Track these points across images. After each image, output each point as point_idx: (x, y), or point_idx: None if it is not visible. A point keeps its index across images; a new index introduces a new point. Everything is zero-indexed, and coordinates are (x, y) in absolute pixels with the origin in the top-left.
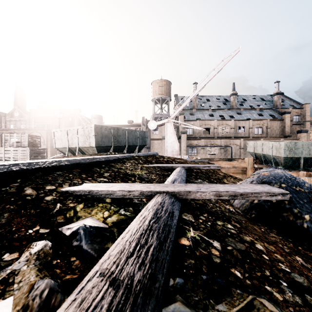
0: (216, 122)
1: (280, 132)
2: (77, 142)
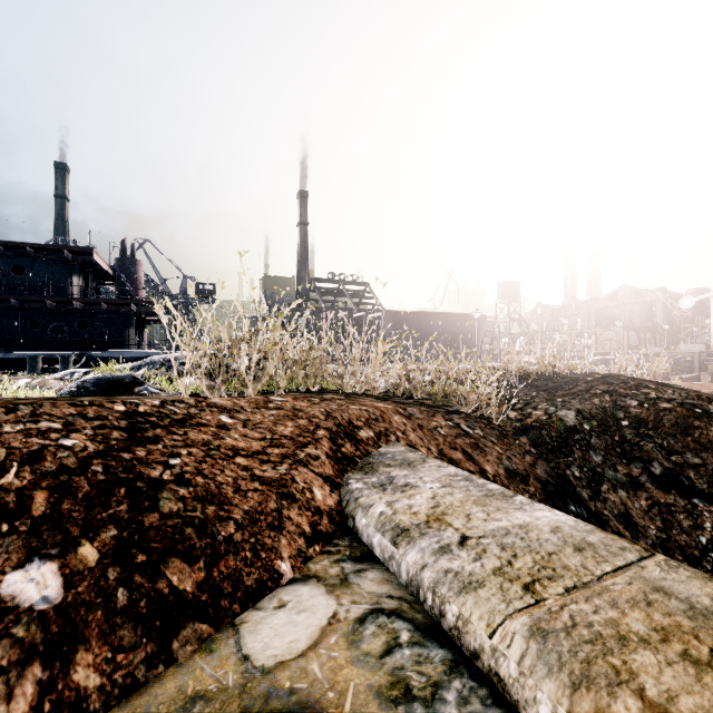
0: None
1: None
2: None
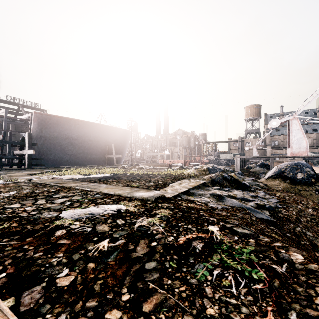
0: None
1: None
2: (228, 157)
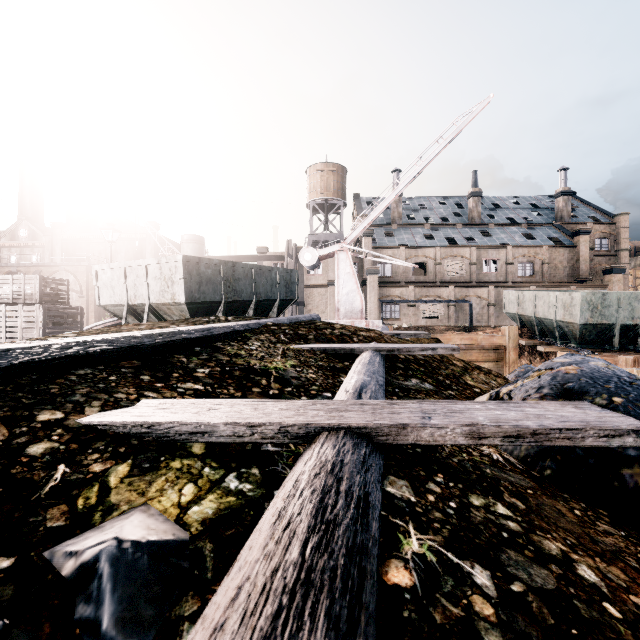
0: (440, 250)
1: (569, 273)
2: (147, 293)
